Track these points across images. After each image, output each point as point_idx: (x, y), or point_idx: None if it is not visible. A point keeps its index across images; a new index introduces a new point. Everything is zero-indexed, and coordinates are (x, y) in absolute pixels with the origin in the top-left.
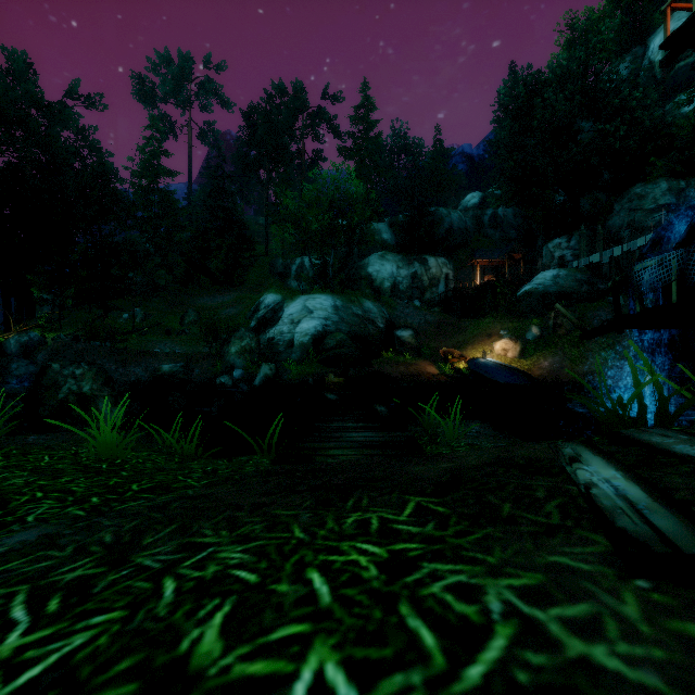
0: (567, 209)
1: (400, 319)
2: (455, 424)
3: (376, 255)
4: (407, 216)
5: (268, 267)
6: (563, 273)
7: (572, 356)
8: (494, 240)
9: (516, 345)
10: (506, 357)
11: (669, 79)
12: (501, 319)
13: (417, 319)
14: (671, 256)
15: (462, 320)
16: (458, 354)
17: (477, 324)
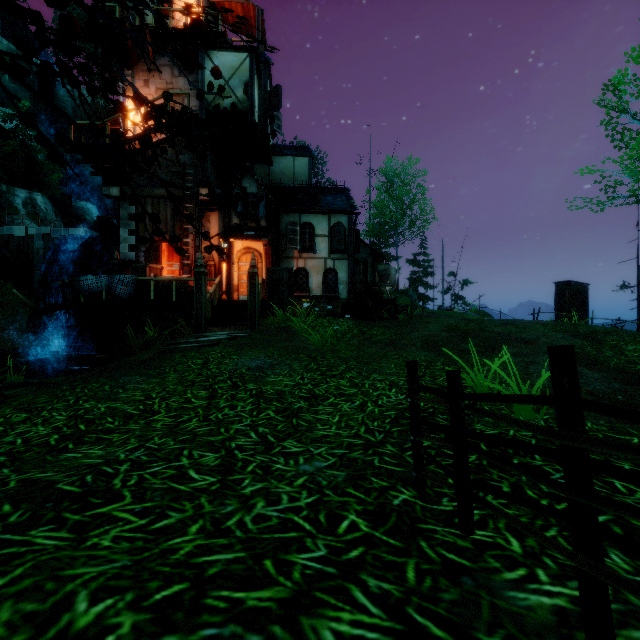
0: None
1: None
2: None
3: None
4: None
5: None
6: None
7: None
8: None
9: None
10: None
11: None
12: None
13: None
14: (104, 278)
15: None
16: None
17: None
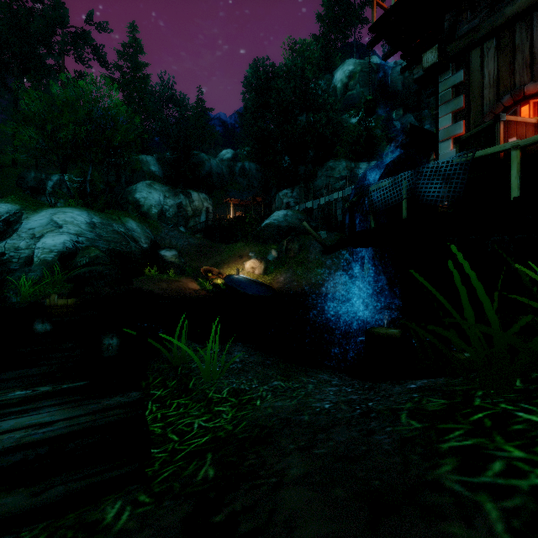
0: (291, 170)
1: (165, 241)
2: (214, 352)
3: (144, 183)
4: (174, 154)
5: (15, 180)
6: (290, 213)
7: (298, 273)
8: (243, 186)
9: (261, 264)
10: (254, 274)
11: (344, 100)
12: (249, 244)
13: (181, 241)
14: (403, 177)
15: (219, 244)
16: (217, 272)
17: (231, 247)
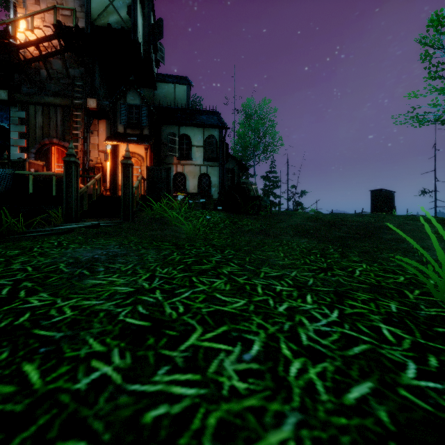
0: None
1: None
2: None
3: None
4: None
5: None
6: None
7: None
8: None
9: None
10: None
11: None
12: None
13: None
14: None
15: None
16: None
17: None
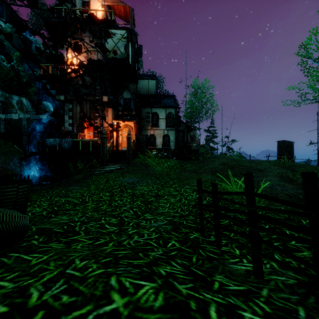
0: None
1: None
2: None
3: None
4: None
5: None
6: None
7: None
8: None
9: None
10: None
11: None
12: None
13: None
14: (57, 139)
15: None
16: None
17: None
